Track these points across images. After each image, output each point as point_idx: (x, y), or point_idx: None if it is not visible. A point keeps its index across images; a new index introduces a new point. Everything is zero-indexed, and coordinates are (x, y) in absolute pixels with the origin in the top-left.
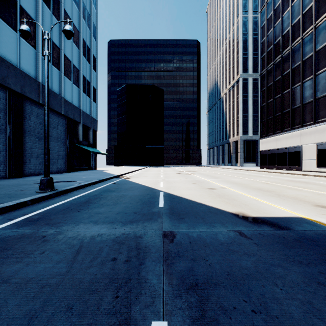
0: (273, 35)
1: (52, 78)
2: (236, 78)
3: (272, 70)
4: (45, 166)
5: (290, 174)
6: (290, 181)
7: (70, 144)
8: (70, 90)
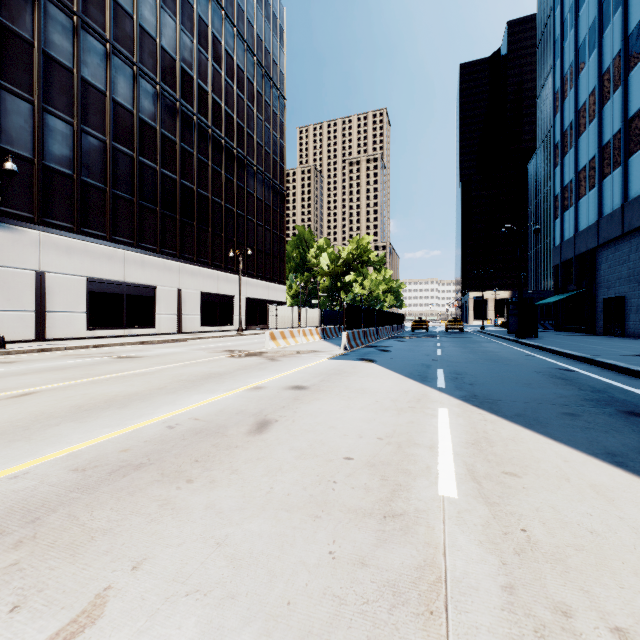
0: None
1: None
2: None
3: None
4: None
5: None
6: None
7: None
8: None
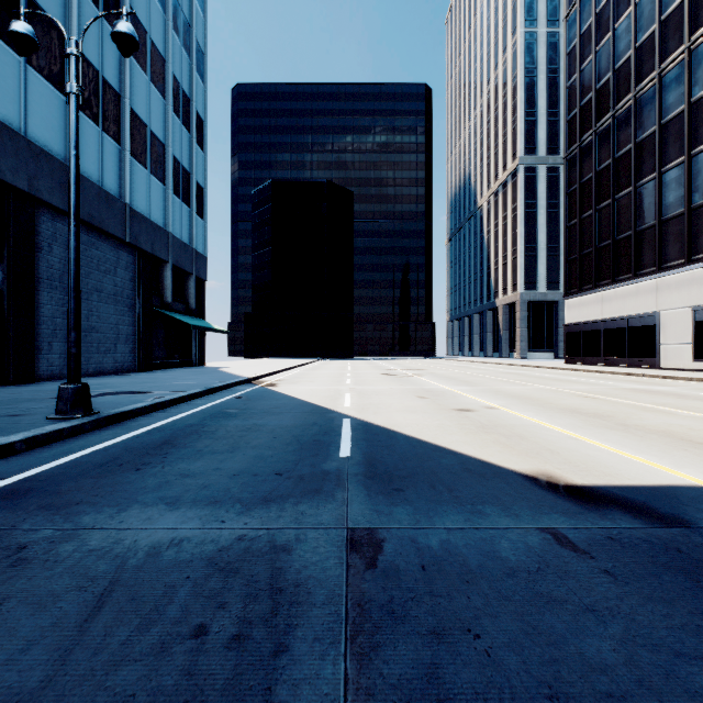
0: (594, 69)
1: (102, 160)
2: (510, 166)
3: (592, 147)
4: (69, 358)
5: (634, 376)
6: (639, 392)
7: (143, 310)
8: (143, 189)
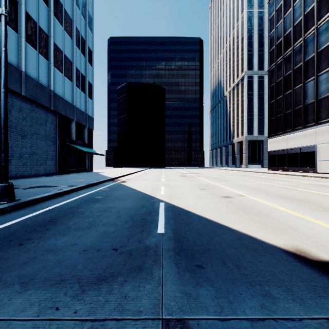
0: (283, 26)
1: (38, 68)
2: (240, 75)
3: (282, 64)
4: (0, 168)
5: (306, 176)
6: (315, 186)
7: (61, 144)
8: (61, 83)
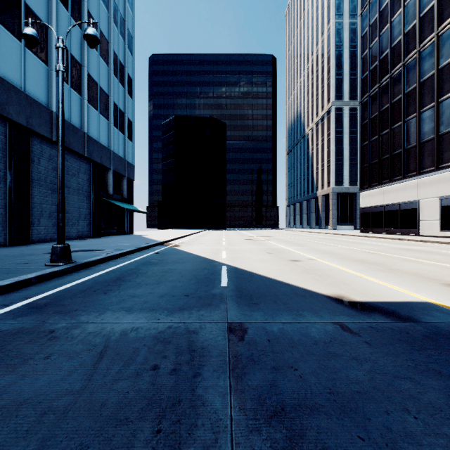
0: (378, 47)
1: (70, 106)
2: (326, 107)
3: (377, 96)
4: (58, 229)
5: (402, 240)
6: (404, 250)
7: (95, 199)
8: (95, 123)
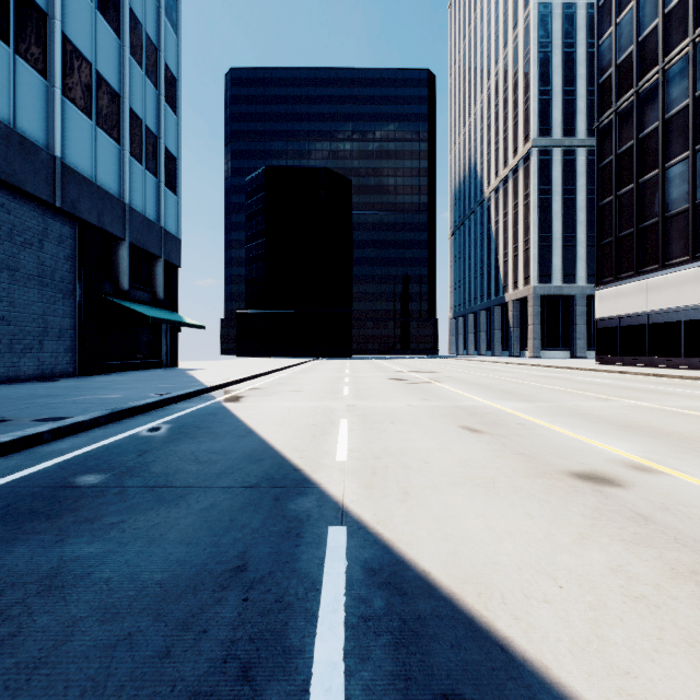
0: (635, 18)
1: (15, 93)
2: (522, 149)
3: (634, 109)
4: None
5: None
6: None
7: (86, 298)
8: (86, 143)
